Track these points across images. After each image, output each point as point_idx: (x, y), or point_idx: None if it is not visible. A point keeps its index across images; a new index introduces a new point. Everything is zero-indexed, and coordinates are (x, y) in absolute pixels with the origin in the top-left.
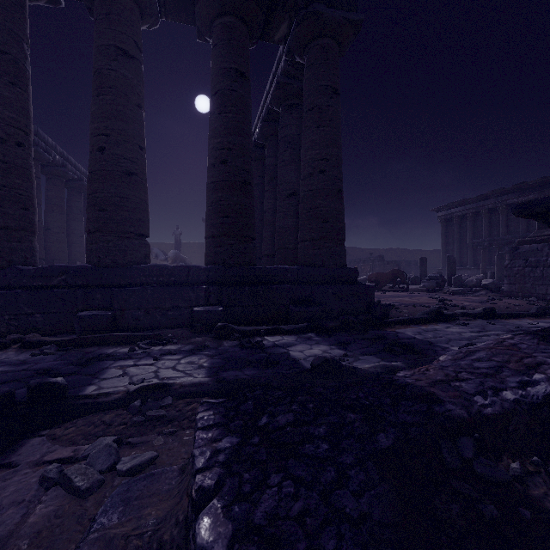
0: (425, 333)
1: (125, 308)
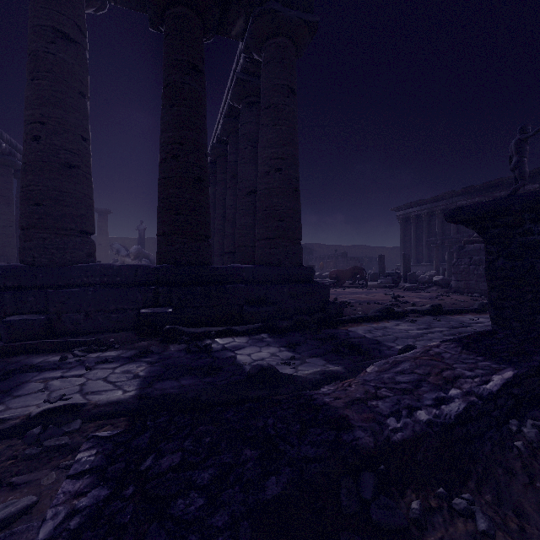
0: (375, 332)
1: (63, 311)
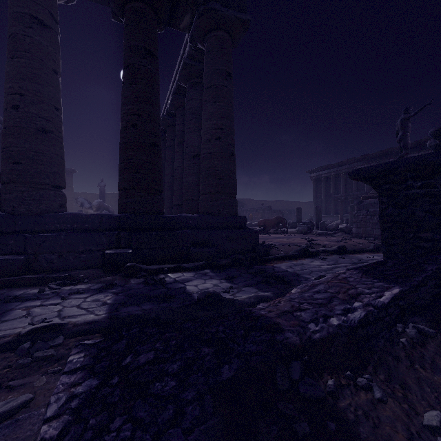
0: (295, 267)
1: (39, 252)
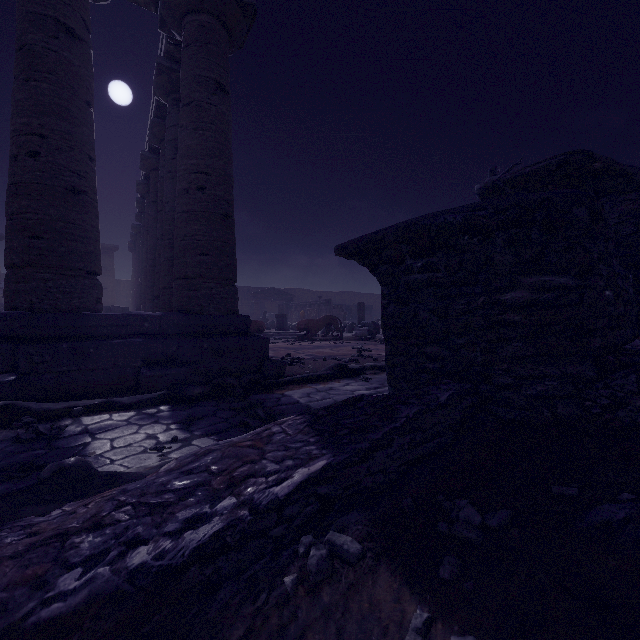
0: (315, 395)
1: None
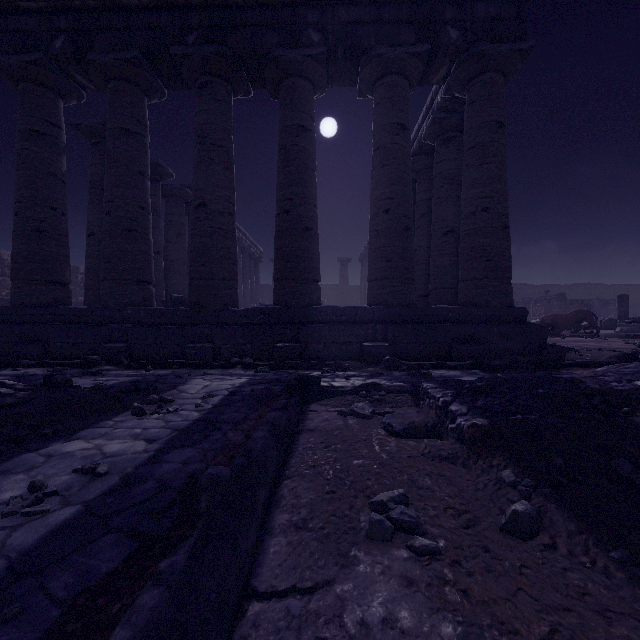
0: None
1: (308, 341)
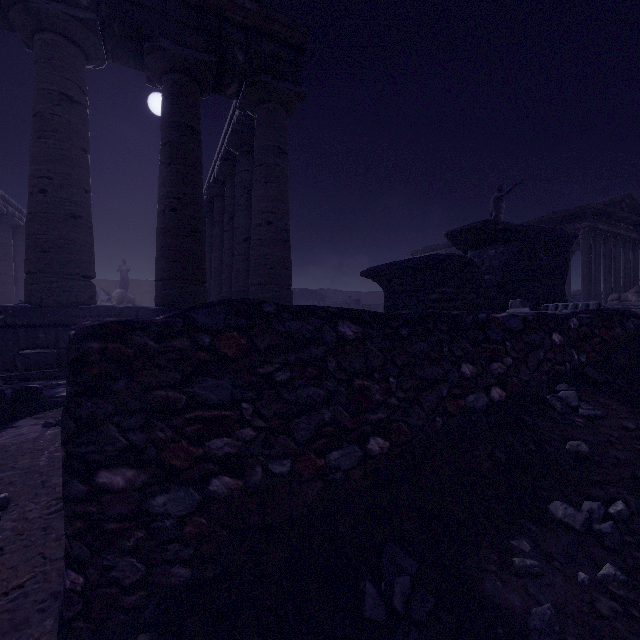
0: None
1: None
